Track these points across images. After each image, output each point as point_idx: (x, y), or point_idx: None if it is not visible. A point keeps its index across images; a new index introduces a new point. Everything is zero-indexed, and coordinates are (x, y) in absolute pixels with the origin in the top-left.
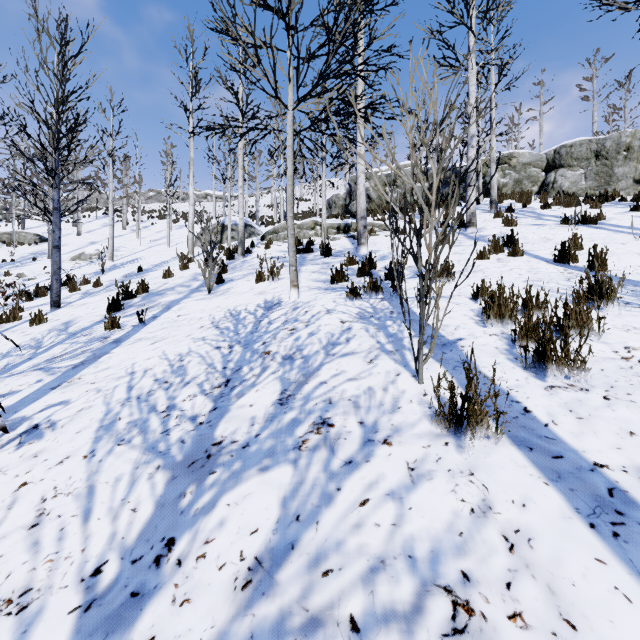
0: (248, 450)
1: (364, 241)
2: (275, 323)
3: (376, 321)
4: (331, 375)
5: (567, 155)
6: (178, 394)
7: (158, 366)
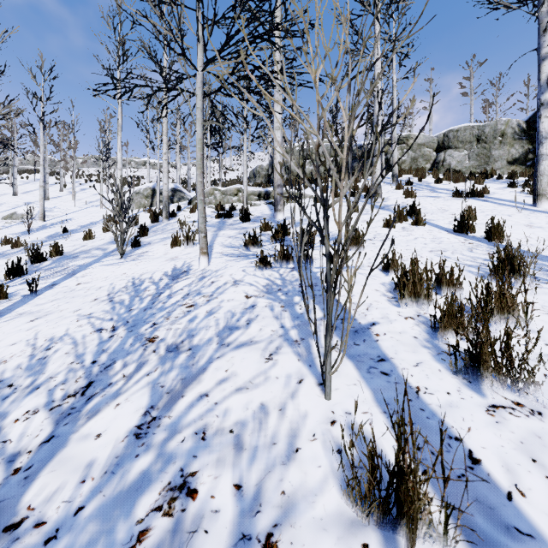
0: None
1: (280, 208)
2: (175, 296)
3: (283, 296)
4: (217, 380)
5: (454, 138)
6: (14, 408)
7: (16, 357)
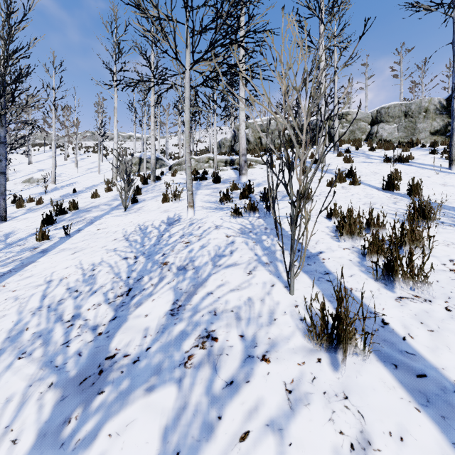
0: (137, 366)
1: (244, 172)
2: (174, 237)
3: (254, 236)
4: (217, 285)
5: (385, 114)
6: (85, 303)
7: (73, 275)
